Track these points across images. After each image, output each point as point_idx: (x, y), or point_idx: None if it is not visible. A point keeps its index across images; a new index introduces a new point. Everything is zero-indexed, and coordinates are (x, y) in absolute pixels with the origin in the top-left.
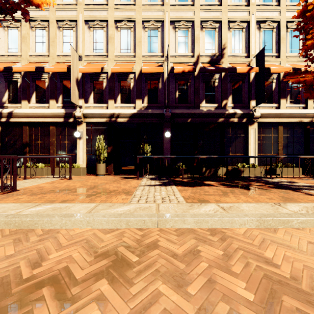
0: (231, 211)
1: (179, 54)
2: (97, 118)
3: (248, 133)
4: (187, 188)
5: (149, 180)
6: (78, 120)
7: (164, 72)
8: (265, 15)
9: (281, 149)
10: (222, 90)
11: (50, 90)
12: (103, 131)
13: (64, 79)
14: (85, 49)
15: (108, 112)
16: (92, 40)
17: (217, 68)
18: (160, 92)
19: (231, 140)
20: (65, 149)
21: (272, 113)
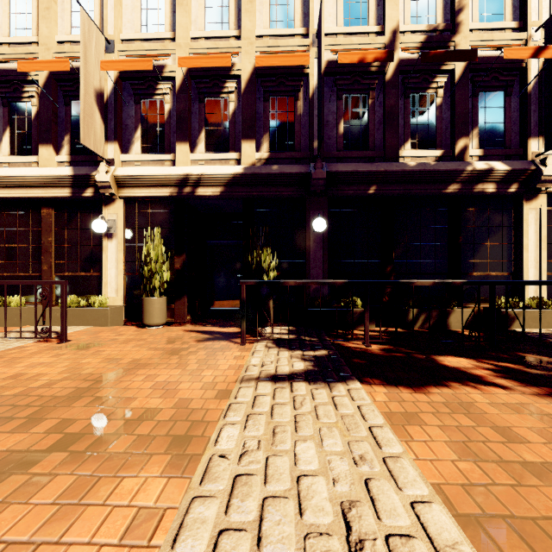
0: None
1: (347, 29)
2: (150, 188)
3: (523, 221)
4: (407, 396)
5: (273, 348)
6: (104, 194)
7: (310, 74)
8: None
9: None
10: (453, 115)
11: (41, 122)
12: (163, 218)
13: (74, 98)
14: (123, 25)
15: (174, 171)
16: (139, 5)
17: (449, 52)
18: (299, 123)
19: (476, 238)
20: (76, 262)
21: None
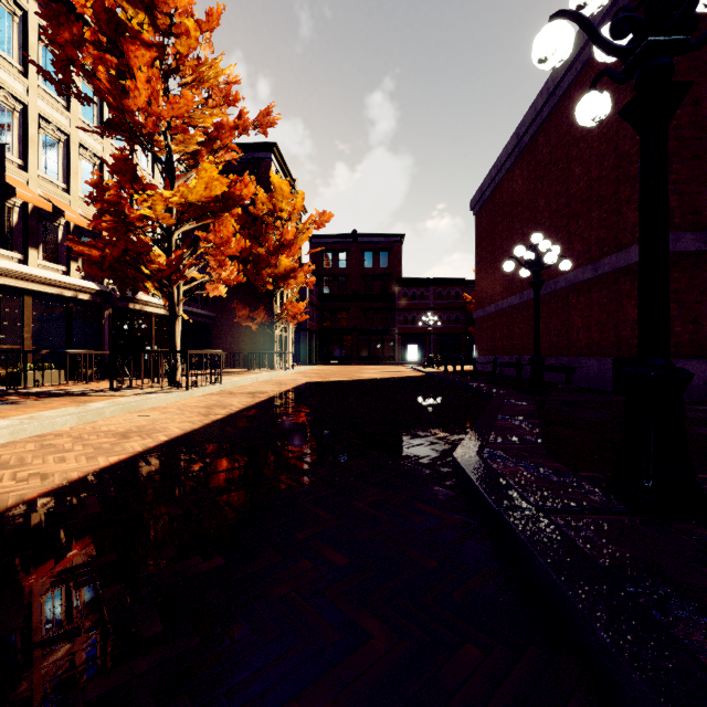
0: (41, 418)
1: None
2: None
3: None
4: None
5: None
6: None
7: None
8: None
9: (29, 338)
10: None
11: None
12: None
13: None
14: None
15: None
16: None
17: None
18: None
19: None
20: None
21: (14, 269)
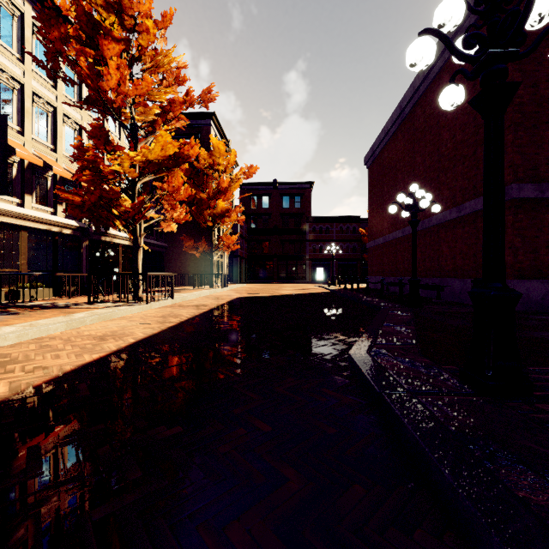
0: (38, 325)
1: None
2: None
3: None
4: None
5: None
6: None
7: None
8: (2, 61)
9: (26, 263)
10: None
11: None
12: None
13: None
14: None
15: None
16: None
17: None
18: None
19: None
20: None
21: (14, 211)
